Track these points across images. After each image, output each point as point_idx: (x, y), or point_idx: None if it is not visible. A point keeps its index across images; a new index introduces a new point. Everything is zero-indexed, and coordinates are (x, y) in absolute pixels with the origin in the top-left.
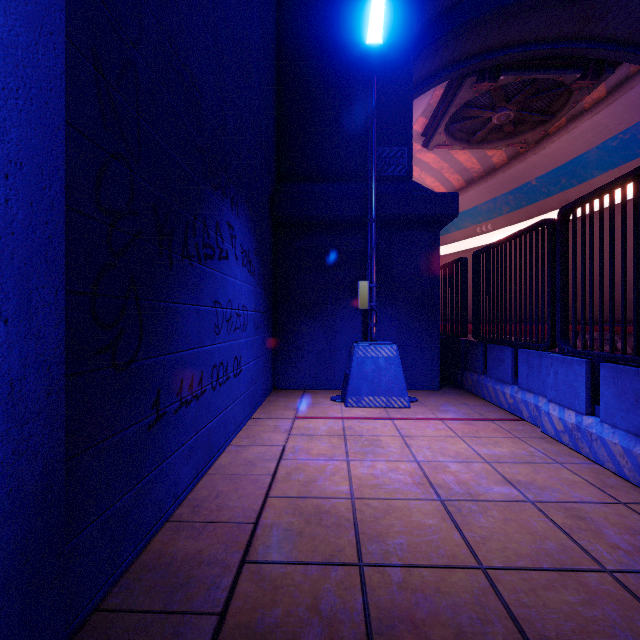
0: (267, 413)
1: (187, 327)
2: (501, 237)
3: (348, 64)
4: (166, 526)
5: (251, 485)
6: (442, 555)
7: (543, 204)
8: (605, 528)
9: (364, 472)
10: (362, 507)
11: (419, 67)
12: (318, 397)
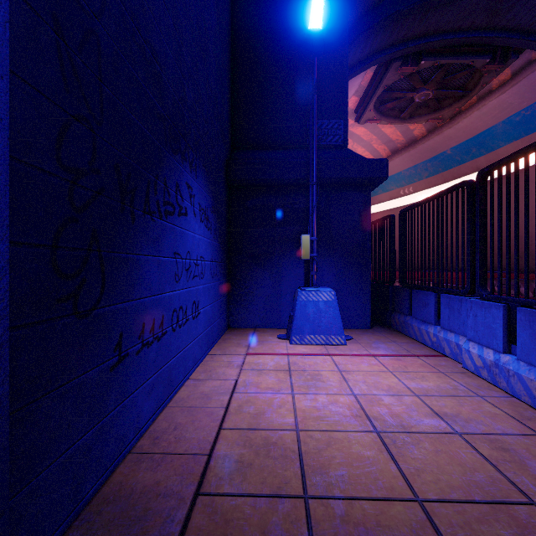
0: (222, 350)
1: (149, 276)
2: (421, 198)
3: (292, 48)
4: (128, 458)
5: (206, 417)
6: (381, 487)
7: (457, 170)
8: (528, 460)
9: (307, 405)
10: (306, 439)
11: (352, 53)
12: (266, 335)
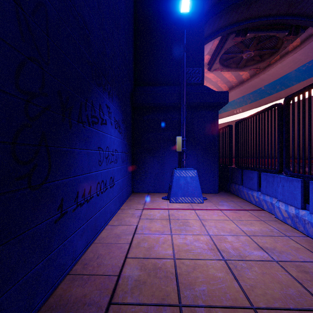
0: (128, 206)
1: (81, 162)
2: (246, 115)
3: (171, 25)
4: (67, 277)
5: (117, 250)
6: (228, 298)
7: (267, 99)
8: None
9: (180, 242)
10: (180, 265)
11: (206, 29)
12: (155, 197)
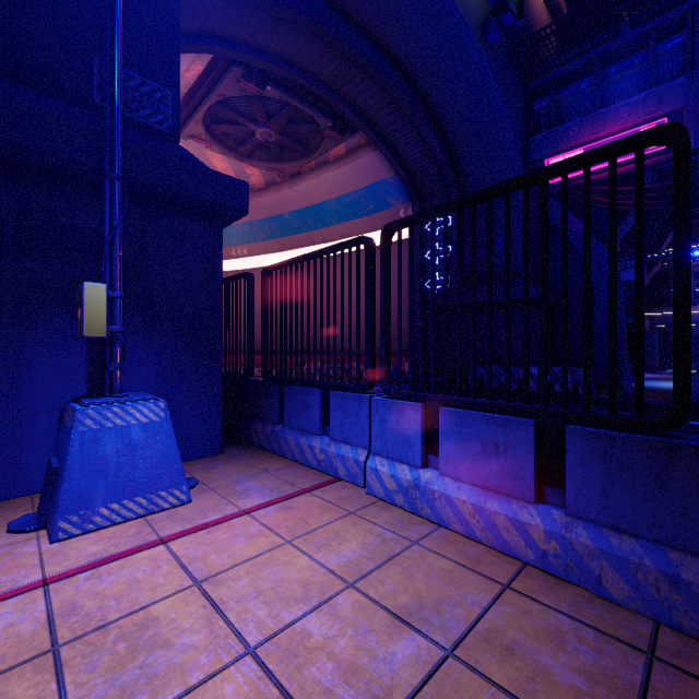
0: None
1: None
2: (256, 264)
3: None
4: None
5: None
6: None
7: (294, 239)
8: (540, 655)
9: None
10: None
11: None
12: None
